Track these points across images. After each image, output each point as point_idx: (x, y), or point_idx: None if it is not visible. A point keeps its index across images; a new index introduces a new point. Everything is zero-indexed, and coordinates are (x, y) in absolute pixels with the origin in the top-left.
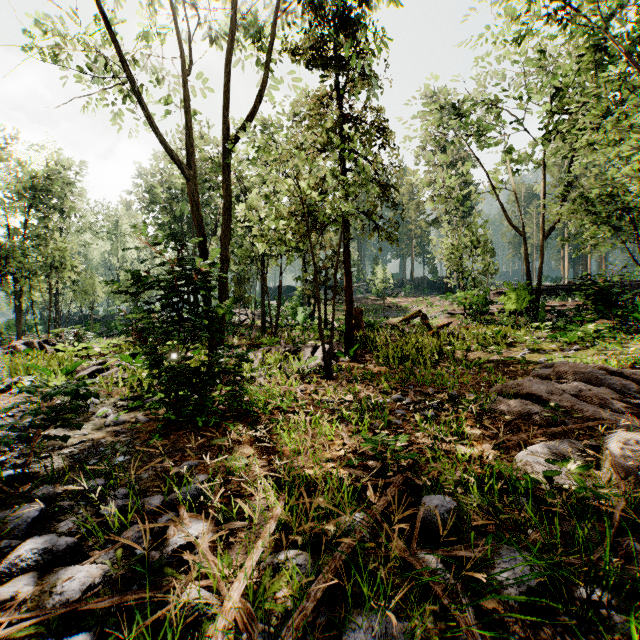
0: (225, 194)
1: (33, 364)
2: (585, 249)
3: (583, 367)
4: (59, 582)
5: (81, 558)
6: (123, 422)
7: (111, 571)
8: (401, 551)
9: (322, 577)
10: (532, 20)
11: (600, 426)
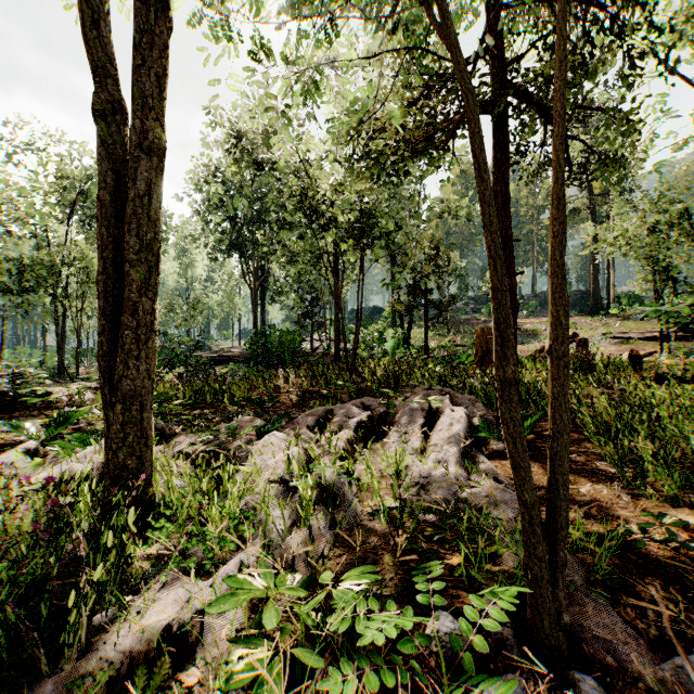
0: None
1: None
2: None
3: None
4: None
5: None
6: None
7: None
8: None
9: None
10: None
11: None
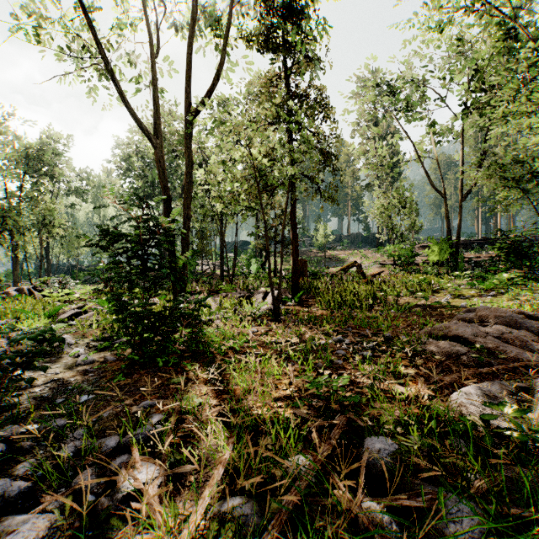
0: (187, 160)
1: (19, 308)
2: (498, 209)
3: (503, 312)
4: (3, 535)
5: (33, 504)
6: (93, 361)
7: (58, 521)
8: (347, 500)
9: (268, 533)
10: (453, 10)
11: (523, 366)
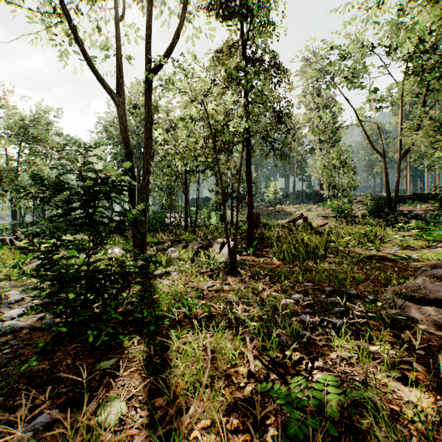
0: (146, 116)
1: None
2: (434, 166)
3: None
4: None
5: None
6: (22, 328)
7: None
8: None
9: None
10: None
11: None
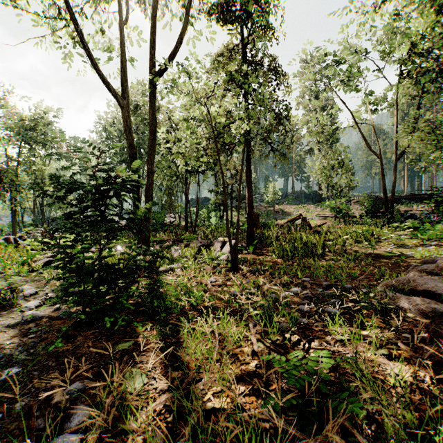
0: (150, 119)
1: None
2: (430, 167)
3: None
4: None
5: None
6: (41, 317)
7: None
8: None
9: None
10: None
11: None
